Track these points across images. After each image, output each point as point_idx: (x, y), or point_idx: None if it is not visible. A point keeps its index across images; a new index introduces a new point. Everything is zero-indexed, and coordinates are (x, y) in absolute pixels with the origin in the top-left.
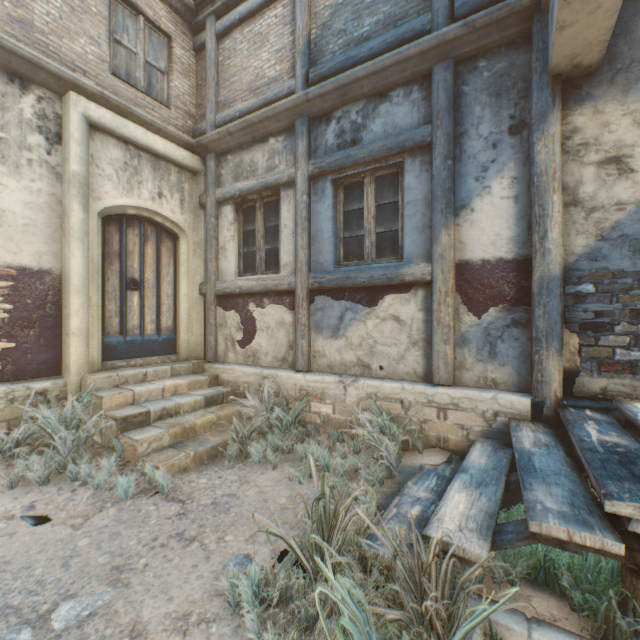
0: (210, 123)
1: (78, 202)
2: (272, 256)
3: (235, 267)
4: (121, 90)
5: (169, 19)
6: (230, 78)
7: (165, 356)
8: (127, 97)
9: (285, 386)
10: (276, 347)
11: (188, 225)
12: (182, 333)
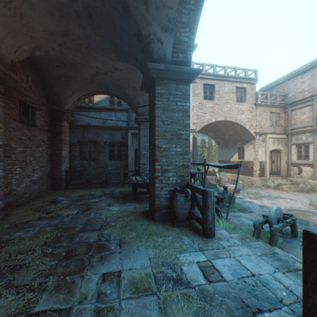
0: (288, 128)
1: (267, 151)
2: (306, 156)
3: (295, 158)
4: (271, 129)
5: (278, 110)
6: (294, 119)
7: (278, 175)
8: (272, 129)
9: (310, 183)
10: (307, 175)
11: (282, 149)
12: (281, 171)
